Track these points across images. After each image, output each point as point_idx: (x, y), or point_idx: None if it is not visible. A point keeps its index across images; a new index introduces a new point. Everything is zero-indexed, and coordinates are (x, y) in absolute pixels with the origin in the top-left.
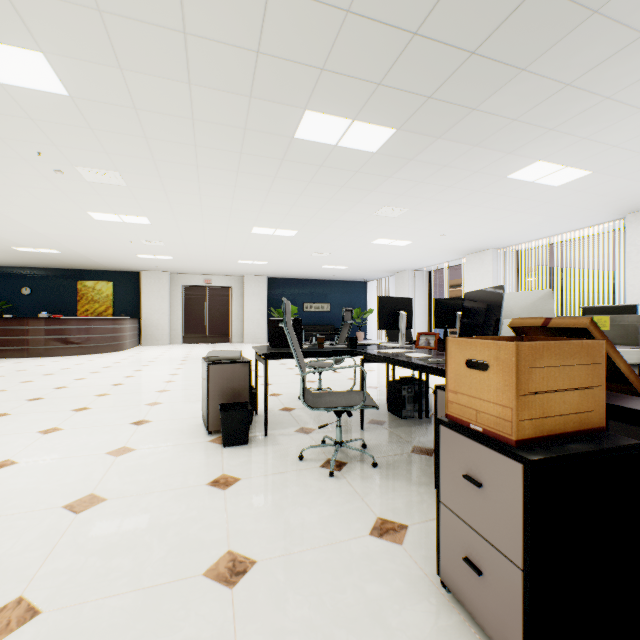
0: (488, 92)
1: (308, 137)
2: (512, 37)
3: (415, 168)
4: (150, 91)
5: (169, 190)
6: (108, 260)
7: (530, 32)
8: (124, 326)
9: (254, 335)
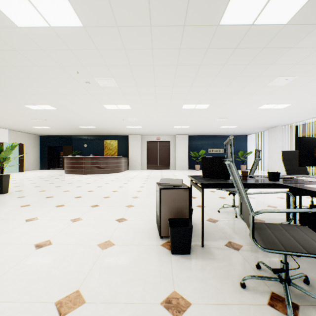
0: None
1: (230, 21)
2: None
3: None
4: (124, 7)
5: (138, 86)
6: (115, 130)
7: None
8: (121, 161)
9: (181, 166)
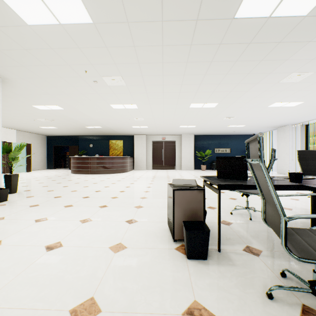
0: None
1: (246, 14)
2: None
3: None
4: (136, 1)
5: (146, 84)
6: (120, 130)
7: None
8: (127, 160)
9: (187, 166)
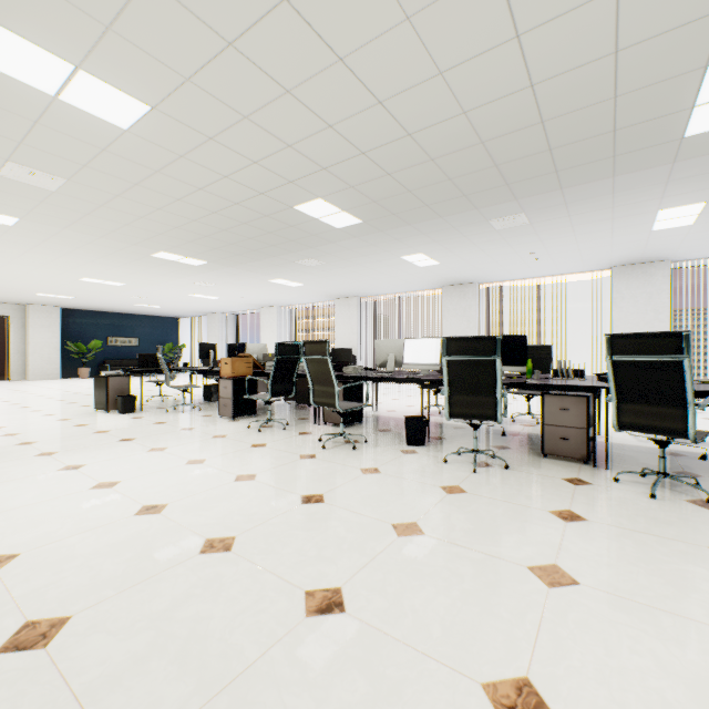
0: (248, 262)
1: (159, 257)
2: (252, 255)
3: (220, 272)
4: (73, 234)
5: (26, 255)
6: None
7: (257, 255)
8: None
9: (44, 371)
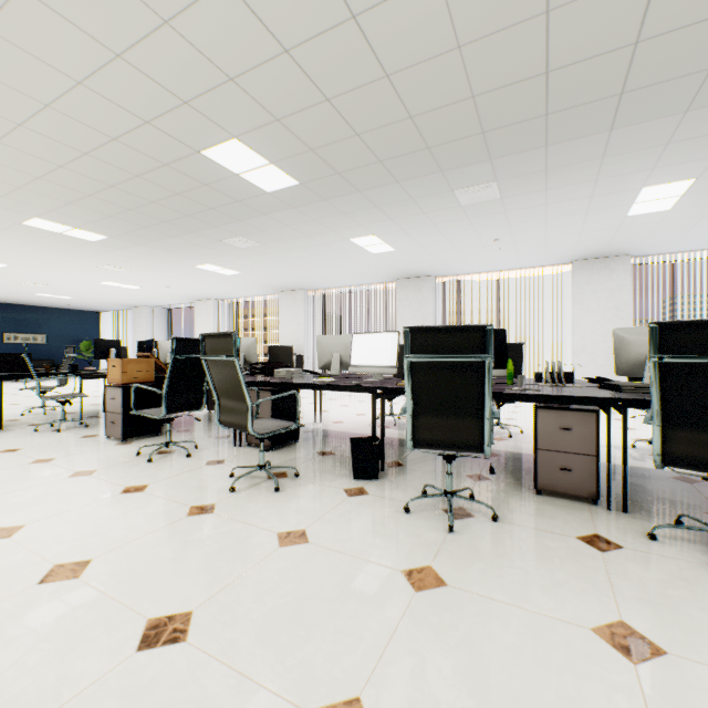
0: (162, 238)
1: (36, 226)
2: (163, 228)
3: (129, 253)
4: None
5: None
6: None
7: (171, 229)
8: None
9: None
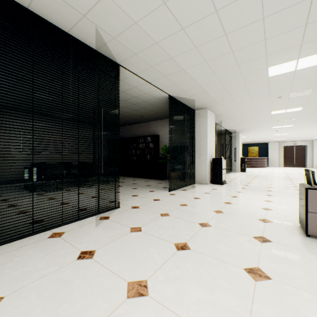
0: None
1: None
2: None
3: None
4: (308, 124)
5: (300, 130)
6: (261, 141)
7: None
8: (266, 160)
9: None
